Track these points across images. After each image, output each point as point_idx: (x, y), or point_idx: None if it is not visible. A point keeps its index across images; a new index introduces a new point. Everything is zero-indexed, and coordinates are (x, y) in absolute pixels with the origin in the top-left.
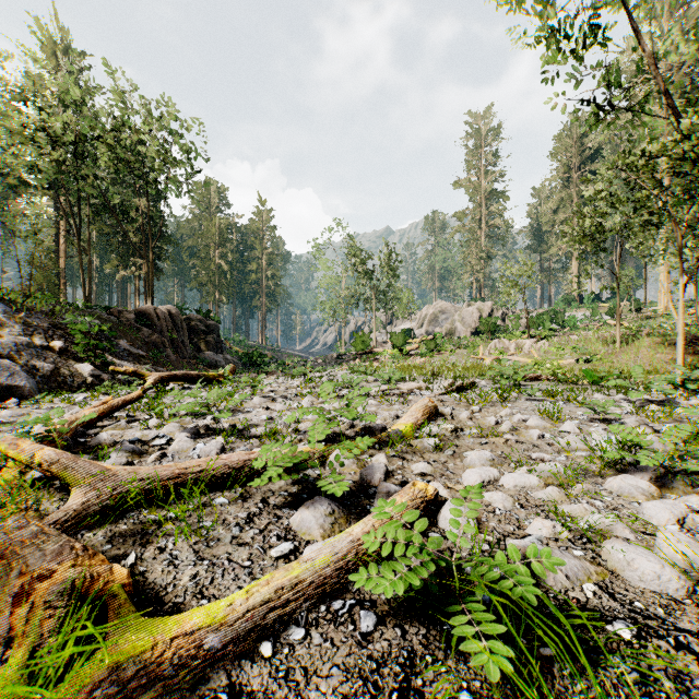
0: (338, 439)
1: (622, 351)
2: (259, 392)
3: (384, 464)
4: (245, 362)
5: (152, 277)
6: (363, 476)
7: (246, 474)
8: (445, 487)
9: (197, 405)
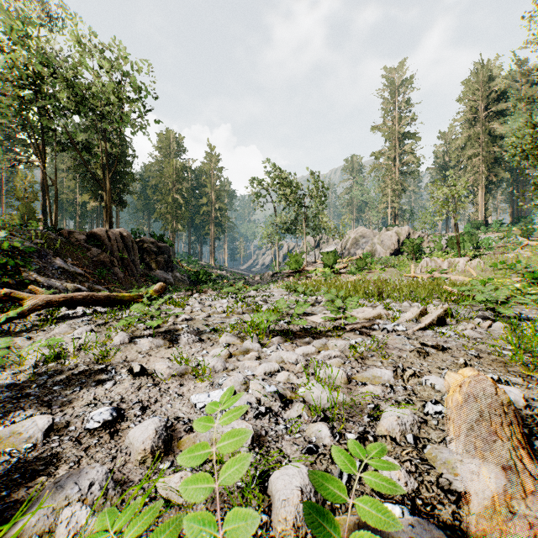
0: None
1: None
2: (170, 321)
3: None
4: (193, 279)
5: (109, 204)
6: None
7: None
8: None
9: None
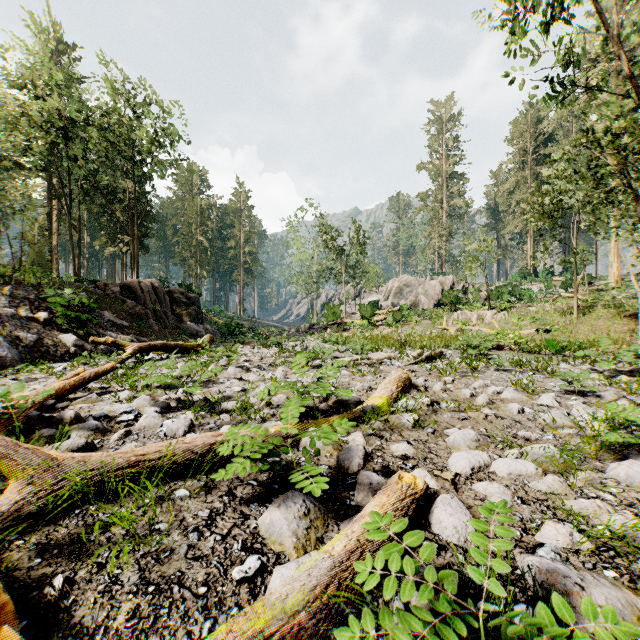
0: (311, 414)
1: (579, 321)
2: (234, 362)
3: (363, 446)
4: (224, 331)
5: (137, 253)
6: (340, 461)
7: (212, 458)
8: (431, 475)
9: (168, 378)
